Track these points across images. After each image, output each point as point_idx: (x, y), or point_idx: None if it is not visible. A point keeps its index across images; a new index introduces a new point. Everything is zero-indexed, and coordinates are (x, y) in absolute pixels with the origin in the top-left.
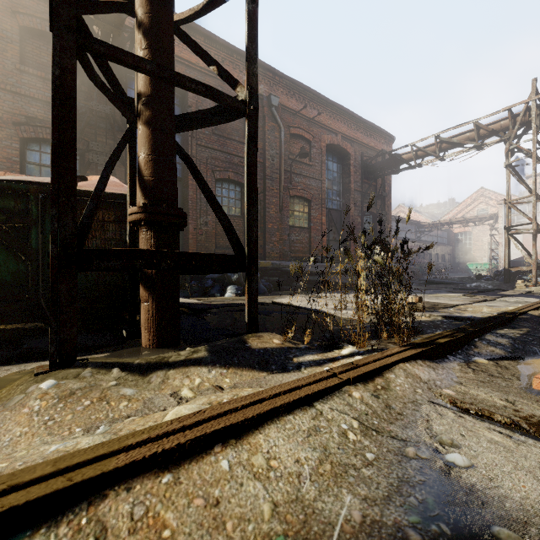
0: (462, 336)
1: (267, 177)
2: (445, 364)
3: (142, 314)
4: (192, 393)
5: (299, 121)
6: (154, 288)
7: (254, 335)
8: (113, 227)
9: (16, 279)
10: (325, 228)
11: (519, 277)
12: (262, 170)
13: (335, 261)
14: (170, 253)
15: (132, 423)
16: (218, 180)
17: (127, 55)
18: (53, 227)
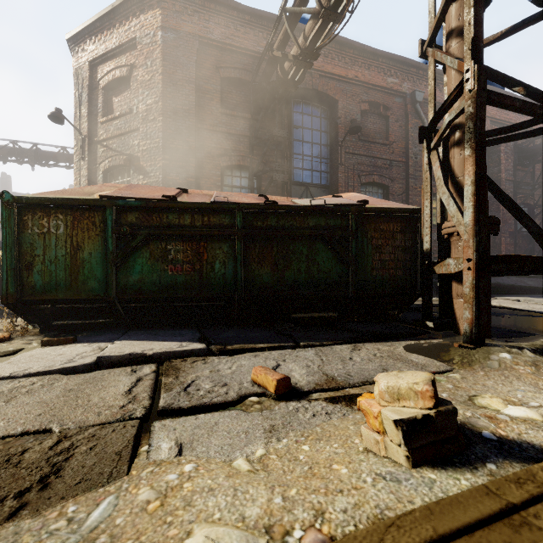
0: None
1: (410, 176)
2: None
3: (462, 309)
4: None
5: None
6: None
7: None
8: (399, 236)
9: (340, 279)
10: None
11: None
12: (404, 169)
13: None
14: (529, 257)
15: None
16: (362, 185)
17: (507, 98)
18: (476, 240)
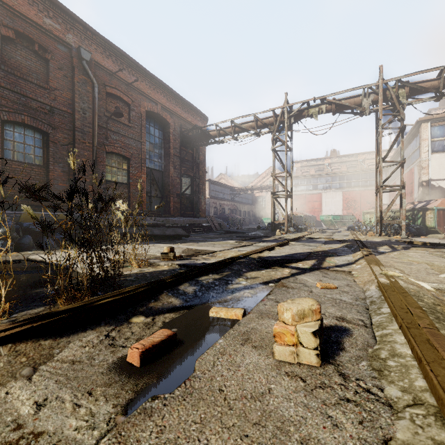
0: (140, 291)
1: (76, 129)
2: (77, 335)
3: None
4: None
5: (117, 82)
6: None
7: None
8: None
9: None
10: (145, 185)
11: (280, 227)
12: (71, 121)
13: (151, 215)
14: None
15: None
16: (8, 123)
17: None
18: None
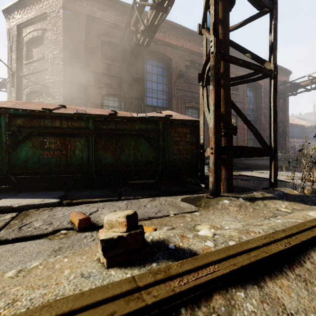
0: None
1: None
2: None
3: None
4: (289, 210)
5: (231, 69)
6: (226, 164)
7: (279, 188)
8: (189, 135)
9: (154, 160)
10: (246, 132)
11: None
12: None
13: None
14: (247, 147)
15: (287, 217)
16: (186, 108)
17: (234, 58)
18: (215, 137)
